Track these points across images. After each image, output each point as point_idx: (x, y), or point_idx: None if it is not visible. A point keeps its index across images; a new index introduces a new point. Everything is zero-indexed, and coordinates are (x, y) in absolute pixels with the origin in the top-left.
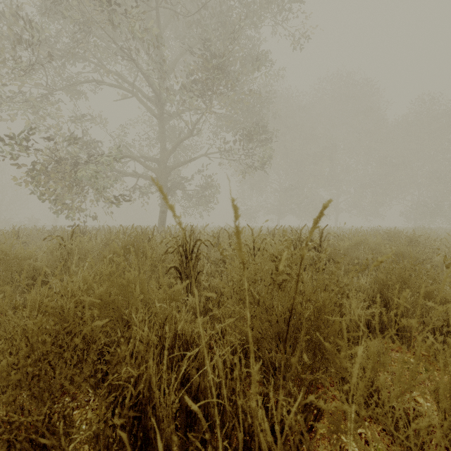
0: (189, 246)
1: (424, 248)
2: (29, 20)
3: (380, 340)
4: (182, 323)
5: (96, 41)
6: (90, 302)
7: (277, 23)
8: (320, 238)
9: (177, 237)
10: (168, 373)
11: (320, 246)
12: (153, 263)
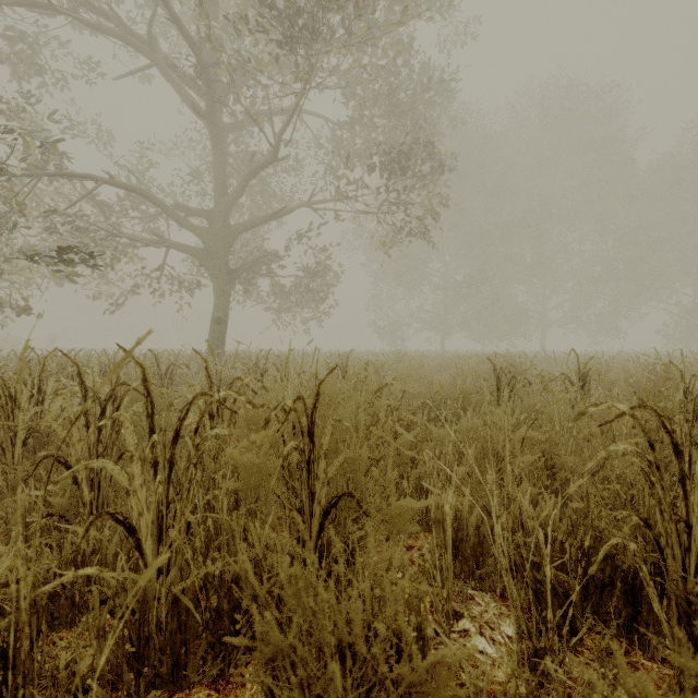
0: None
1: None
2: None
3: None
4: None
5: None
6: None
7: None
8: None
9: None
10: None
11: None
12: None
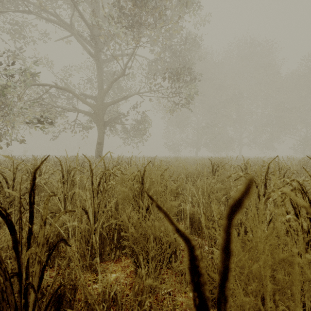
0: None
1: None
2: None
3: None
4: None
5: None
6: None
7: None
8: None
9: None
10: None
11: None
12: None
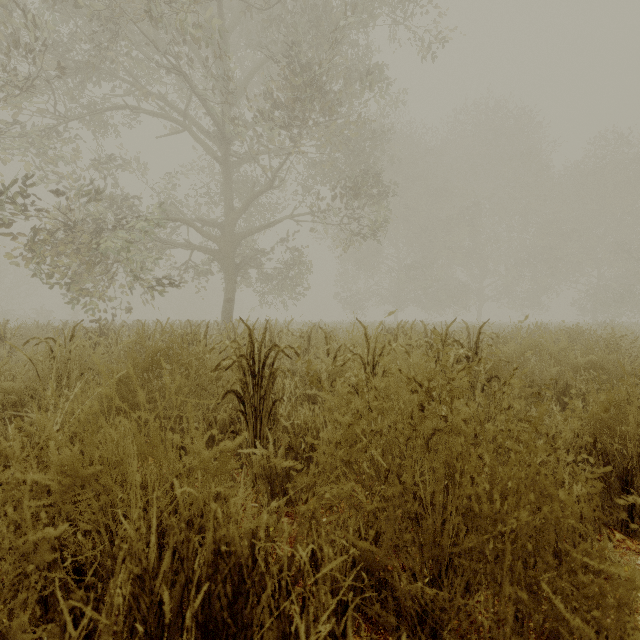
0: (258, 356)
1: (630, 356)
2: (24, 12)
3: (596, 525)
4: (204, 588)
5: (128, 46)
6: (45, 479)
7: (396, 22)
8: (476, 342)
9: (243, 339)
10: (198, 636)
11: (477, 354)
12: (201, 383)
